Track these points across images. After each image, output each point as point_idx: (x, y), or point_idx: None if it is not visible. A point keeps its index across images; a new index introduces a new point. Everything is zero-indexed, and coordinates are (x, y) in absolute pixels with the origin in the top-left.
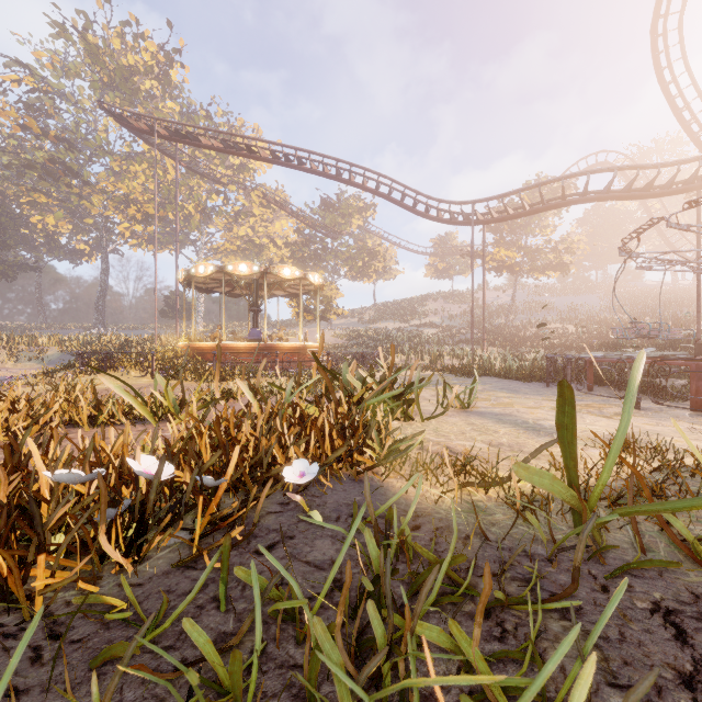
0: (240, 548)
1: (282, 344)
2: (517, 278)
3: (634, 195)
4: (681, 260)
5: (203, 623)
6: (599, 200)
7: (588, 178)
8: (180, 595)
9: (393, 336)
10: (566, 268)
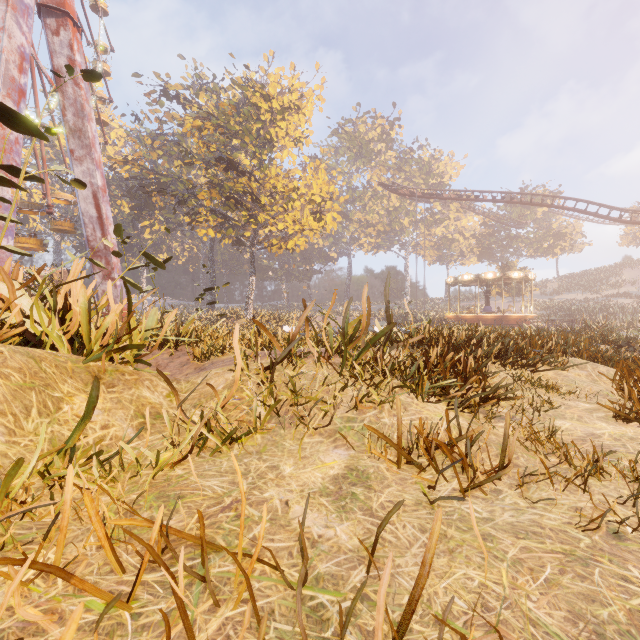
0: None
1: (512, 315)
2: None
3: None
4: None
5: None
6: None
7: None
8: None
9: (584, 307)
10: None
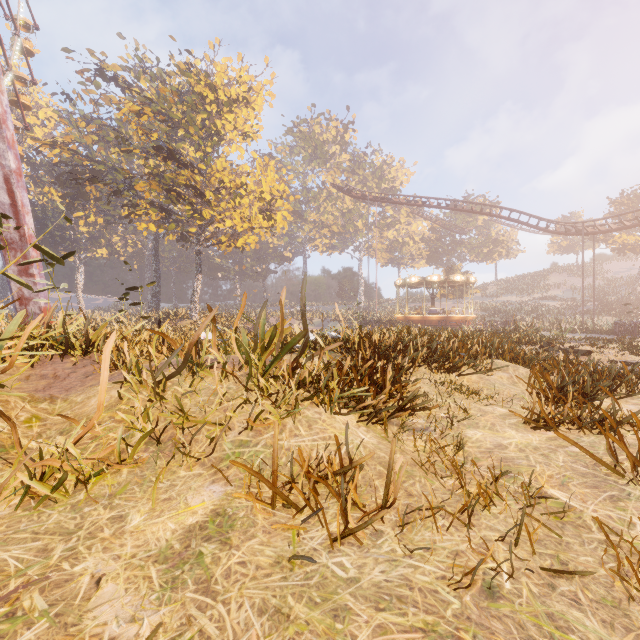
0: None
1: (455, 316)
2: None
3: None
4: None
5: None
6: None
7: None
8: None
9: (517, 308)
10: None
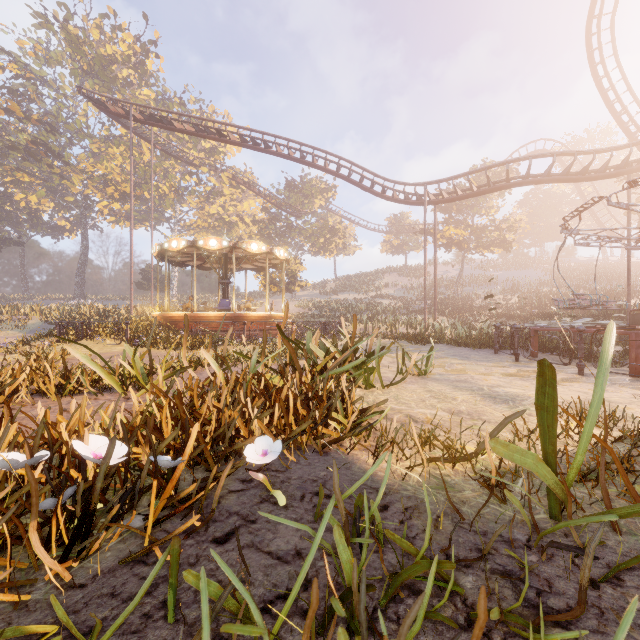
0: (197, 536)
1: (250, 314)
2: (464, 253)
3: (571, 179)
4: (617, 237)
5: (147, 639)
6: (540, 182)
7: (530, 162)
8: (125, 599)
9: (352, 306)
10: (509, 245)
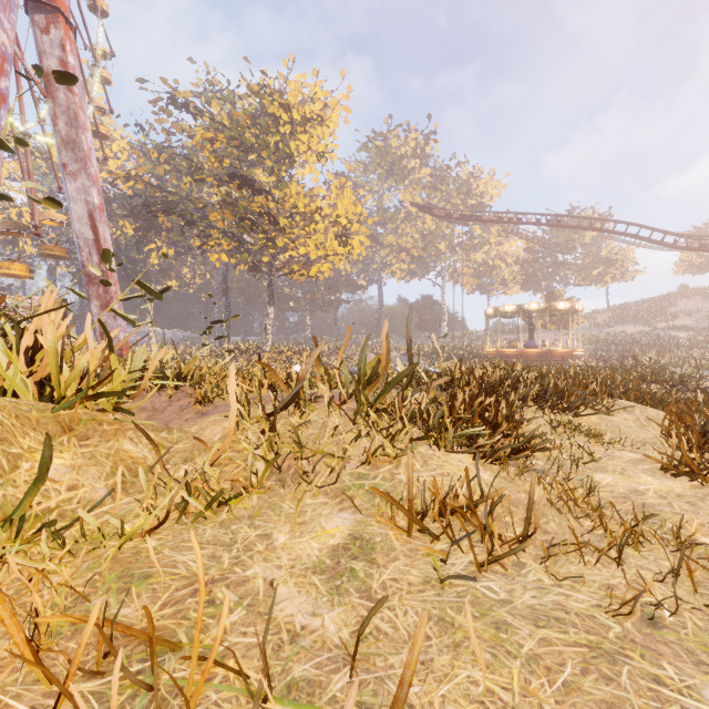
0: None
1: (558, 350)
2: None
3: None
4: None
5: None
6: None
7: None
8: None
9: (636, 340)
10: None
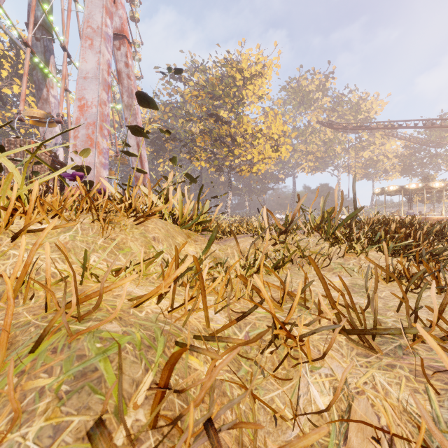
0: None
1: (434, 217)
2: None
3: None
4: None
5: None
6: None
7: None
8: None
9: None
10: None
